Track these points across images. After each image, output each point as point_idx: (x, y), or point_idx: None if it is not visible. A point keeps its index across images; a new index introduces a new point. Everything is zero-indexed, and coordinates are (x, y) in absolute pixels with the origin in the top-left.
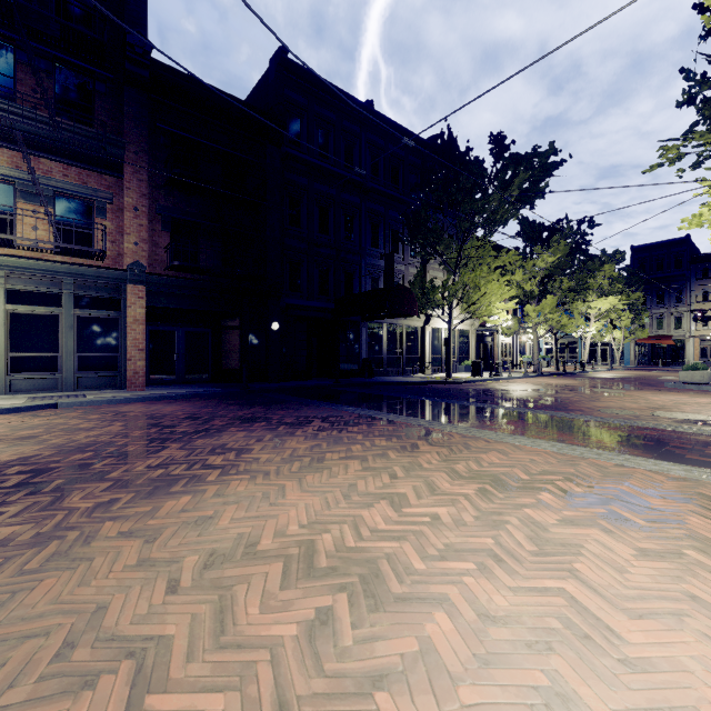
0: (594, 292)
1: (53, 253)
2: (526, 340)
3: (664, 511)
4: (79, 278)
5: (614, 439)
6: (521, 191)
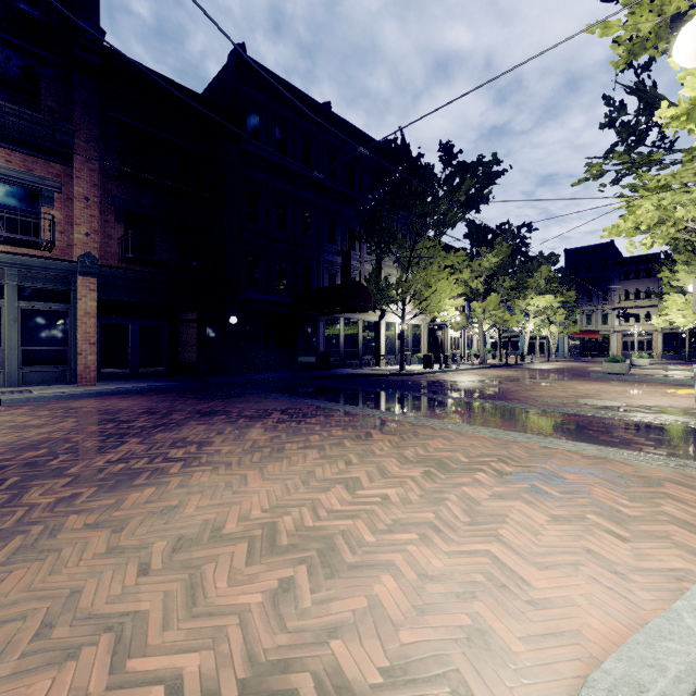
0: (533, 291)
1: None
2: (473, 334)
3: (576, 484)
4: (24, 269)
5: (543, 424)
6: (468, 197)
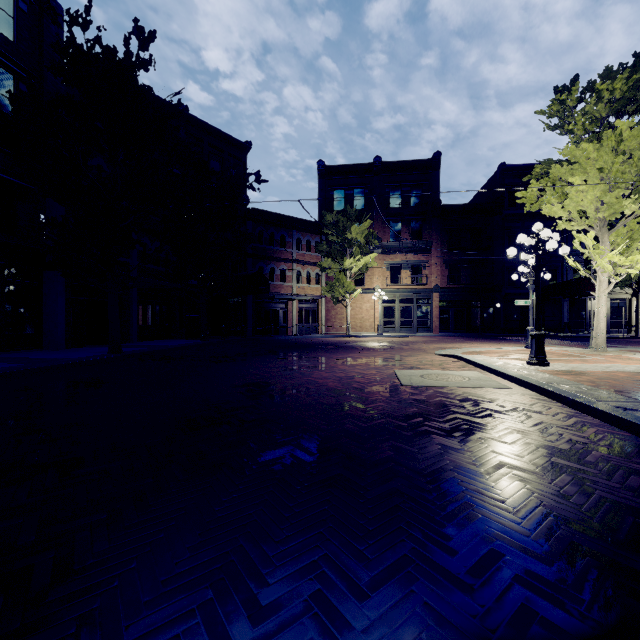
0: None
1: (411, 285)
2: None
3: None
4: (418, 293)
5: None
6: None
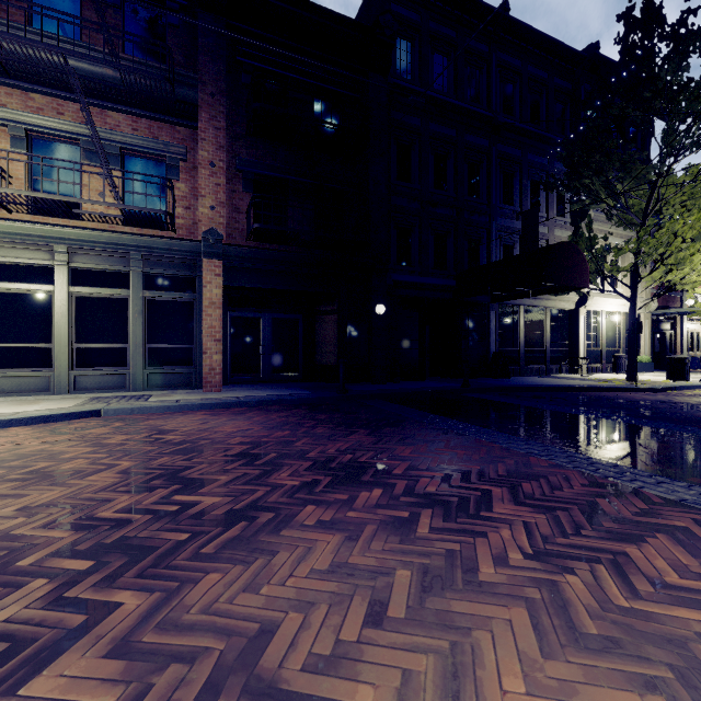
0: None
1: (120, 224)
2: None
3: None
4: (148, 252)
5: None
6: None
